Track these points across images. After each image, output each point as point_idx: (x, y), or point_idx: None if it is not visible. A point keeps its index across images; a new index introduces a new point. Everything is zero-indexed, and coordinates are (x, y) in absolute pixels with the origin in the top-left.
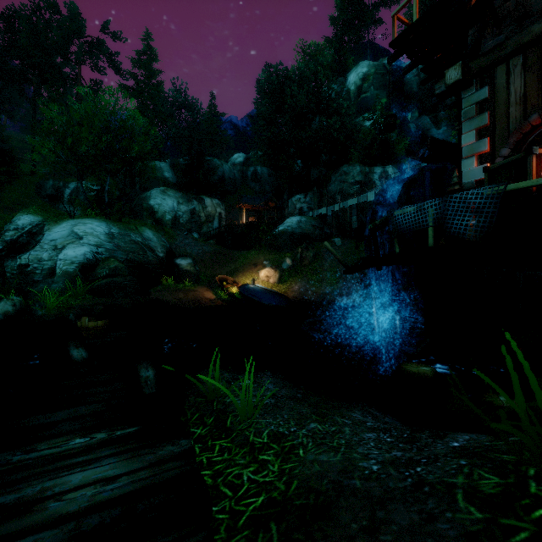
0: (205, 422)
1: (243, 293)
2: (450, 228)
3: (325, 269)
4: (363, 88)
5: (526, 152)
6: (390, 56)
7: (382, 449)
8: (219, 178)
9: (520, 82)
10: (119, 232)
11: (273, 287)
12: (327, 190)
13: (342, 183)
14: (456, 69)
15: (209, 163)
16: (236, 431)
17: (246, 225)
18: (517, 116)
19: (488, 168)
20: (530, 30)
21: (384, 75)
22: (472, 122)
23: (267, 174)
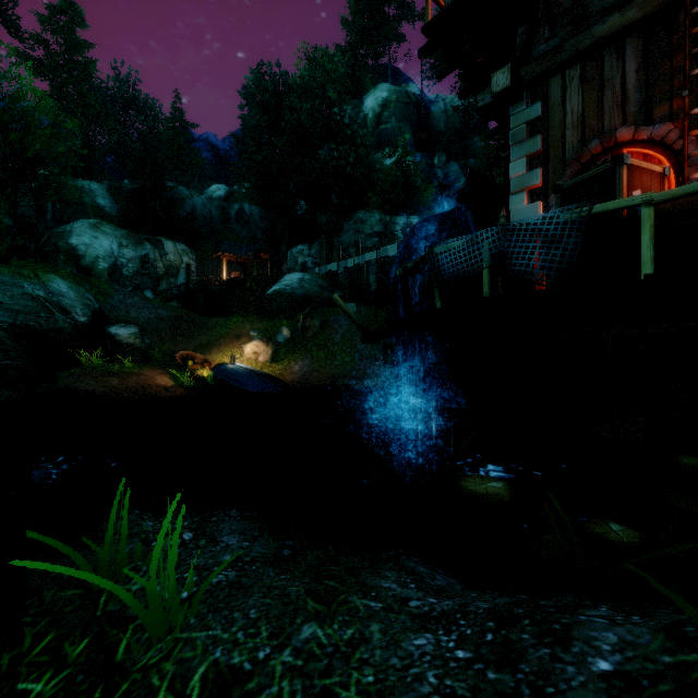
0: (63, 655)
1: (218, 377)
2: (511, 271)
3: (336, 343)
4: (383, 117)
5: (615, 160)
6: (423, 47)
7: (456, 697)
8: (188, 214)
9: (578, 99)
10: (1, 279)
11: (263, 368)
12: (338, 242)
13: (357, 233)
14: (505, 72)
15: (172, 191)
16: (132, 675)
17: (226, 282)
18: (574, 142)
19: (560, 187)
20: (590, 33)
21: (407, 105)
22: (523, 147)
23: (258, 215)
